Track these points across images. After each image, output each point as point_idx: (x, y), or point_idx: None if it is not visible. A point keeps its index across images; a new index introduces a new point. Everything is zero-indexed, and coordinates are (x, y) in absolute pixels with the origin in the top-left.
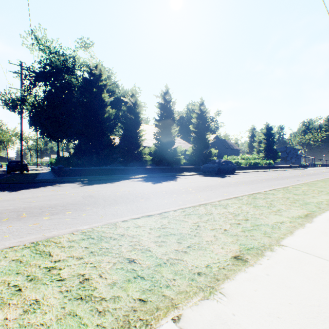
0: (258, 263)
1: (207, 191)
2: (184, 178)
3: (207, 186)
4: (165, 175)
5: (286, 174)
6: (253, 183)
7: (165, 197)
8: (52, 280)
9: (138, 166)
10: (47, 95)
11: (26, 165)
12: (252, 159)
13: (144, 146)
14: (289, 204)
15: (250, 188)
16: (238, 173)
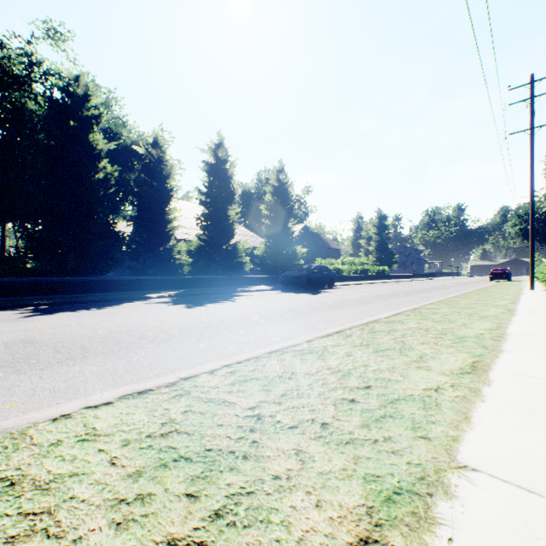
0: None
1: (288, 320)
2: (249, 296)
3: (289, 310)
4: (216, 290)
5: (408, 286)
6: (364, 303)
7: (204, 336)
8: None
9: (166, 275)
10: None
11: None
12: (359, 264)
13: (178, 239)
14: (434, 342)
15: (360, 312)
16: (339, 286)
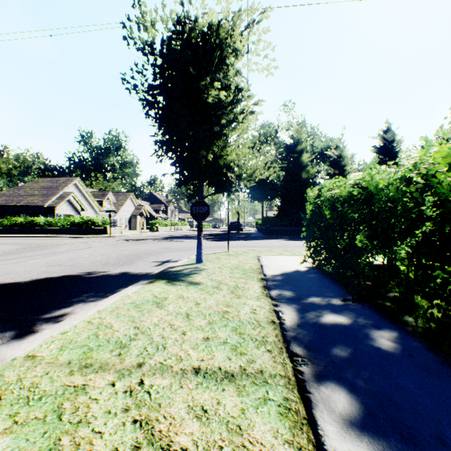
0: None
1: None
2: None
3: None
4: None
5: None
6: None
7: None
8: (273, 252)
9: None
10: None
11: (241, 226)
12: None
13: None
14: None
15: None
16: None
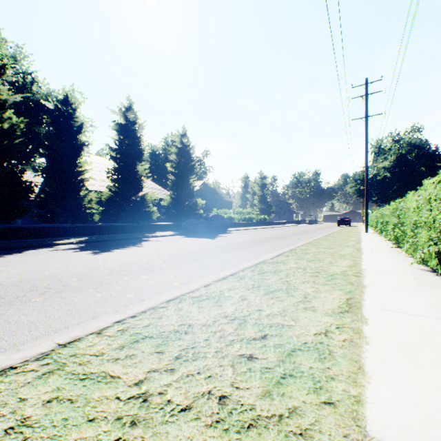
0: None
1: (188, 263)
2: (155, 241)
3: (190, 253)
4: (125, 236)
5: (283, 231)
6: (252, 246)
7: (103, 285)
8: None
9: (77, 222)
10: None
11: None
12: (247, 213)
13: (90, 190)
14: (312, 280)
15: (249, 253)
16: (232, 231)
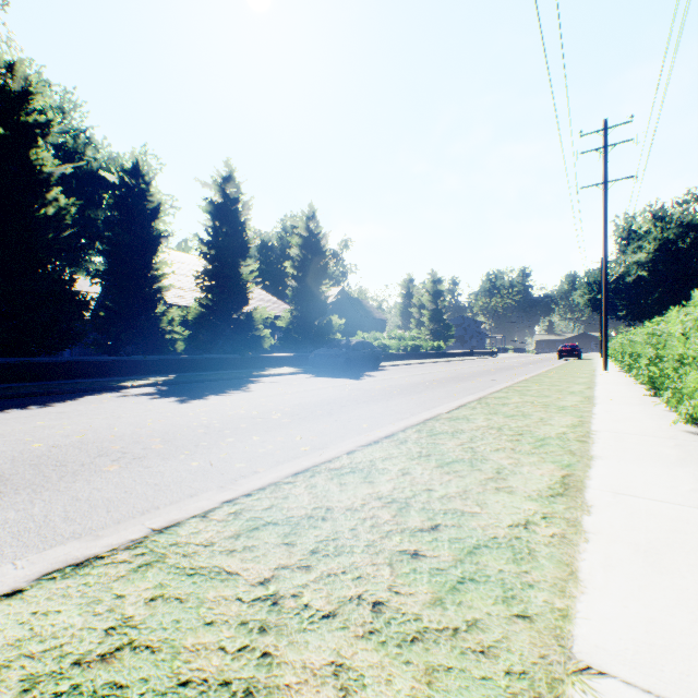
0: None
1: (321, 418)
2: (269, 383)
3: (323, 403)
4: (223, 375)
5: (468, 367)
6: (419, 391)
7: (199, 449)
8: None
9: (151, 354)
10: None
11: None
12: (410, 338)
13: (170, 305)
14: (511, 447)
15: (414, 403)
16: (386, 367)
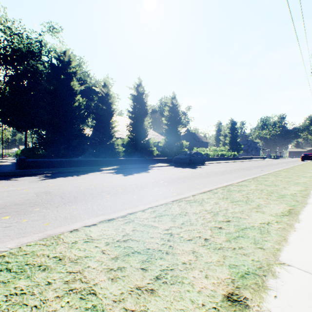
0: (265, 309)
1: (180, 183)
2: (156, 169)
3: (180, 177)
4: (138, 166)
5: (249, 164)
6: (223, 174)
7: (135, 192)
8: None
9: (110, 157)
10: (8, 80)
11: None
12: (219, 150)
13: (117, 138)
14: (266, 197)
15: (221, 179)
16: (208, 164)
